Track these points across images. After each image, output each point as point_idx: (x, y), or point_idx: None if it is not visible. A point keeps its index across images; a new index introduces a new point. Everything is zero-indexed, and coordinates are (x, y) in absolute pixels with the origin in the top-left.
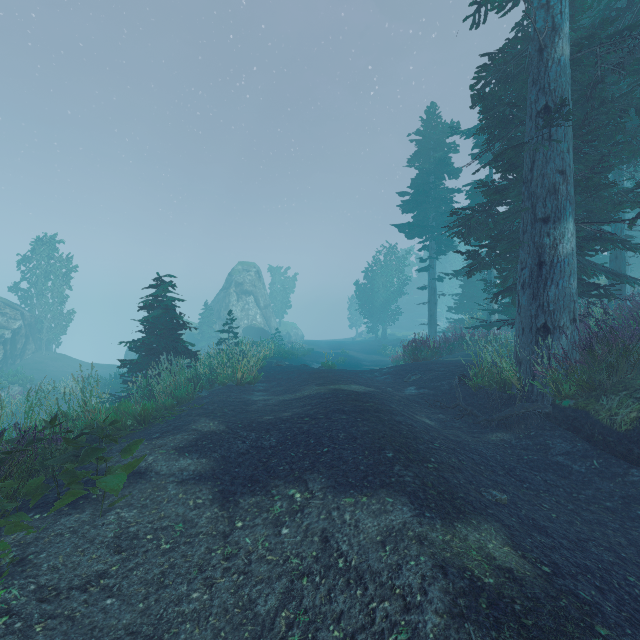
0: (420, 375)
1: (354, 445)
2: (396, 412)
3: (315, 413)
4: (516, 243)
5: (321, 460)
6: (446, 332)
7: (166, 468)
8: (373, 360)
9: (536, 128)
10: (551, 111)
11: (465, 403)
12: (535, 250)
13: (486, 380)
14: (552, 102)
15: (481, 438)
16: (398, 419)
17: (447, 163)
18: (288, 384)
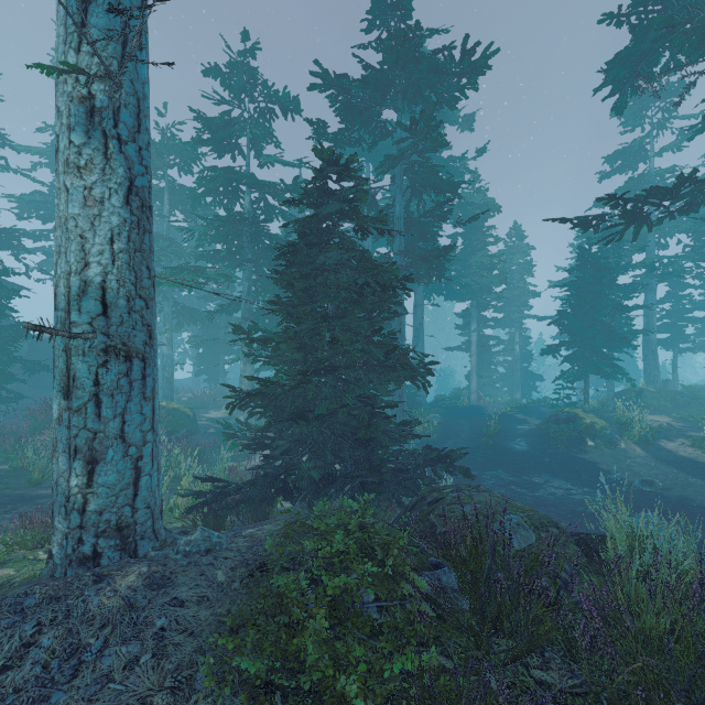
0: None
1: None
2: None
3: None
4: None
5: None
6: None
7: None
8: None
9: None
10: None
11: None
12: None
13: None
14: None
15: None
16: None
17: None
18: None
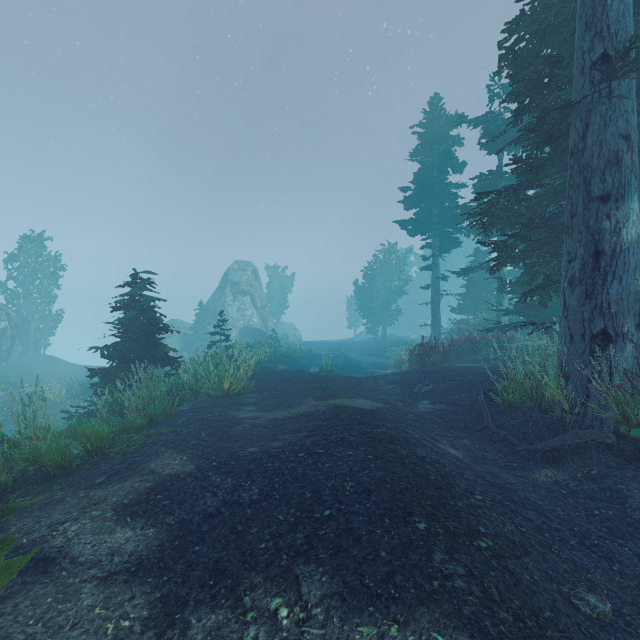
0: (433, 385)
1: (367, 505)
2: (415, 441)
3: (312, 444)
4: (563, 229)
5: (321, 533)
6: (449, 333)
7: (90, 549)
8: (373, 362)
9: (591, 83)
10: (611, 60)
11: (493, 424)
12: (589, 237)
13: (518, 396)
14: (613, 49)
15: (527, 478)
16: (420, 453)
17: (451, 156)
18: (282, 395)
